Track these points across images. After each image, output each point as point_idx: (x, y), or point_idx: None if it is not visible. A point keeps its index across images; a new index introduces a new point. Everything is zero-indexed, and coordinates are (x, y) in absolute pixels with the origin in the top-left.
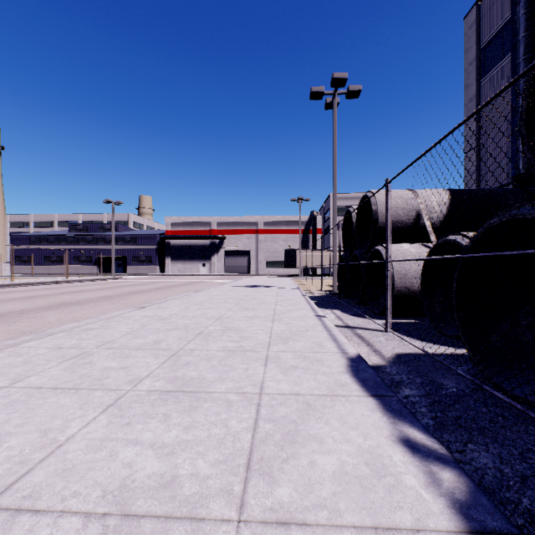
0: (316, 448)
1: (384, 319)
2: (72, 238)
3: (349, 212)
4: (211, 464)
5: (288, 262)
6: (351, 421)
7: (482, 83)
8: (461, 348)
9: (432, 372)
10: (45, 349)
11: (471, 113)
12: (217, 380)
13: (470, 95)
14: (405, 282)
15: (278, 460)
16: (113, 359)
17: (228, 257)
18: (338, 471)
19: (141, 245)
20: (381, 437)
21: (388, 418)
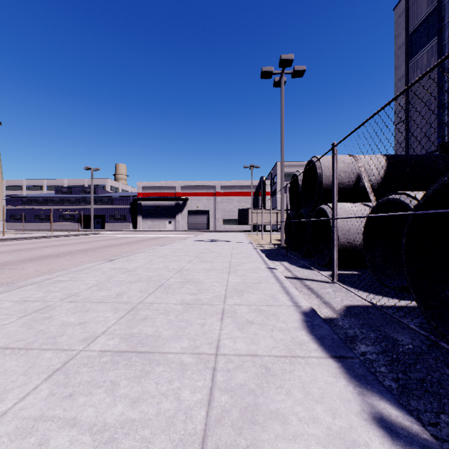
0: (279, 431)
1: (328, 271)
2: (58, 200)
3: (295, 176)
4: None
5: (241, 220)
6: (315, 391)
7: (410, 64)
8: (405, 299)
9: (384, 326)
10: (10, 302)
11: (426, 70)
12: (173, 338)
13: (399, 75)
14: (348, 237)
15: None
16: (73, 313)
17: (190, 216)
18: None
19: (117, 205)
20: (351, 414)
21: (354, 387)
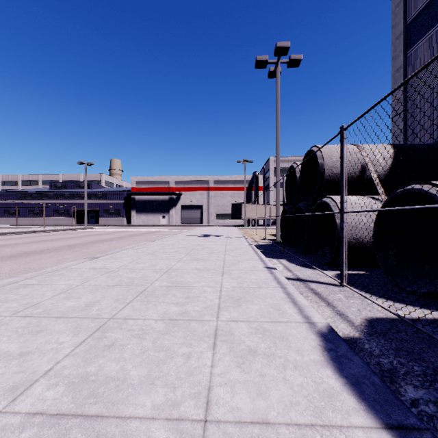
0: None
1: (332, 270)
2: (52, 194)
3: (291, 168)
4: None
5: (235, 215)
6: None
7: (408, 54)
8: (434, 309)
9: (426, 352)
10: None
11: None
12: (143, 384)
13: (397, 66)
14: (354, 233)
15: None
16: (19, 335)
17: (184, 210)
18: None
19: (111, 200)
20: None
21: None
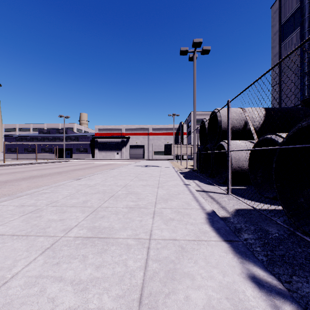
0: (189, 284)
1: (225, 186)
2: (40, 138)
3: (203, 122)
4: (113, 299)
5: (167, 152)
6: (212, 261)
7: (282, 45)
8: (275, 205)
9: (260, 222)
10: (13, 206)
11: (287, 54)
12: (121, 229)
13: (274, 53)
14: (238, 163)
15: (162, 295)
16: (55, 213)
17: (132, 149)
18: (206, 305)
19: (81, 142)
20: (235, 274)
21: (237, 258)
